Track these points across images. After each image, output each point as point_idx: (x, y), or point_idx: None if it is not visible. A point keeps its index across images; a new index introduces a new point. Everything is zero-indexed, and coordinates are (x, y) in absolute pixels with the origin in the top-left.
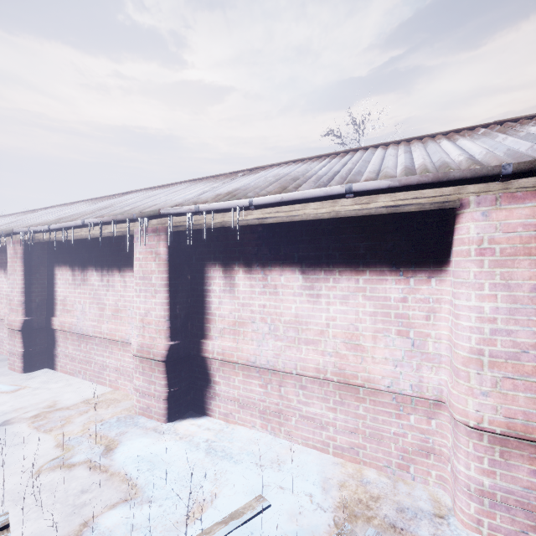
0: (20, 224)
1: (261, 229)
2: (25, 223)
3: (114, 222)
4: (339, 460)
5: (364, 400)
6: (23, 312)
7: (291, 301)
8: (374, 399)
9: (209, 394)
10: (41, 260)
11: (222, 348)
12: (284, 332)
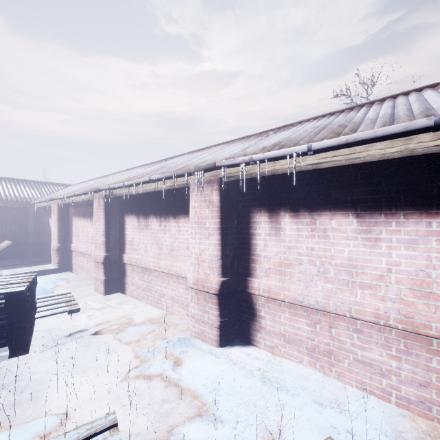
0: (101, 184)
1: (309, 175)
2: (104, 183)
3: (174, 176)
4: (405, 412)
5: (439, 353)
6: (104, 249)
7: (344, 245)
8: None
9: (255, 326)
10: (115, 210)
11: (268, 286)
12: (335, 274)
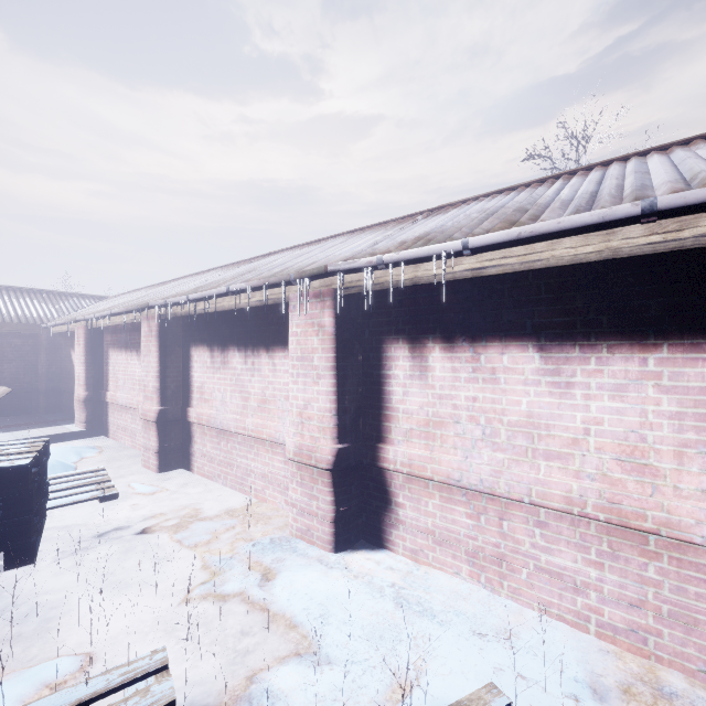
0: (153, 297)
1: (470, 286)
2: (159, 295)
3: (265, 286)
4: (609, 646)
5: (658, 556)
6: (158, 401)
7: (521, 393)
8: (679, 557)
9: (389, 519)
10: (176, 338)
11: (408, 457)
12: (508, 438)
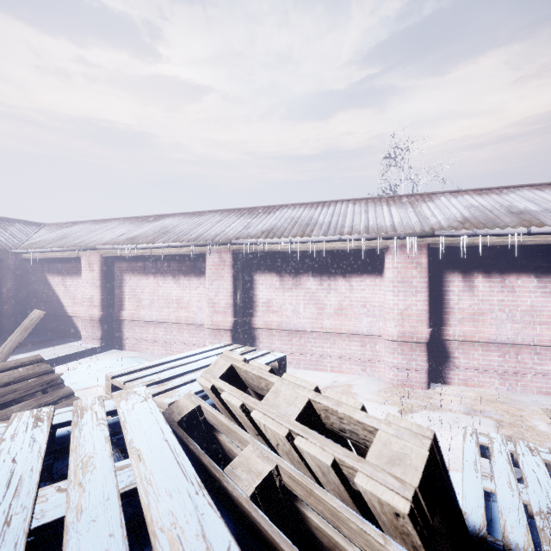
0: (199, 234)
1: (499, 247)
2: (210, 233)
3: (376, 239)
4: None
5: None
6: (232, 314)
7: (527, 297)
8: None
9: (449, 366)
10: (240, 267)
11: (463, 332)
12: (520, 317)
